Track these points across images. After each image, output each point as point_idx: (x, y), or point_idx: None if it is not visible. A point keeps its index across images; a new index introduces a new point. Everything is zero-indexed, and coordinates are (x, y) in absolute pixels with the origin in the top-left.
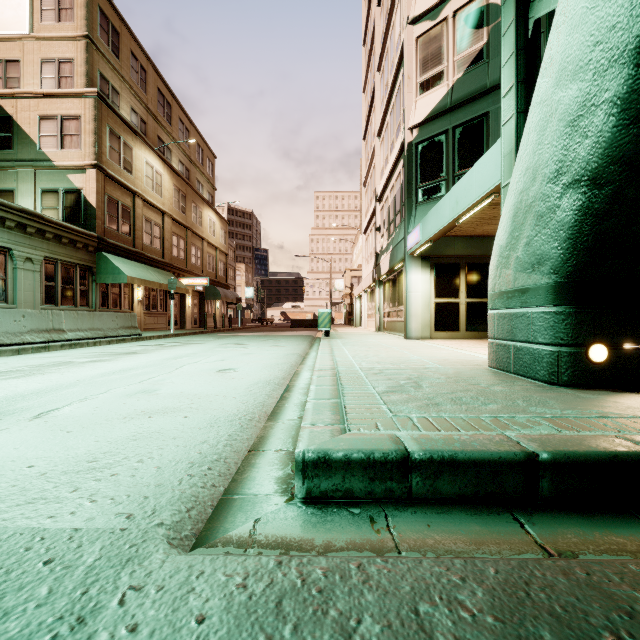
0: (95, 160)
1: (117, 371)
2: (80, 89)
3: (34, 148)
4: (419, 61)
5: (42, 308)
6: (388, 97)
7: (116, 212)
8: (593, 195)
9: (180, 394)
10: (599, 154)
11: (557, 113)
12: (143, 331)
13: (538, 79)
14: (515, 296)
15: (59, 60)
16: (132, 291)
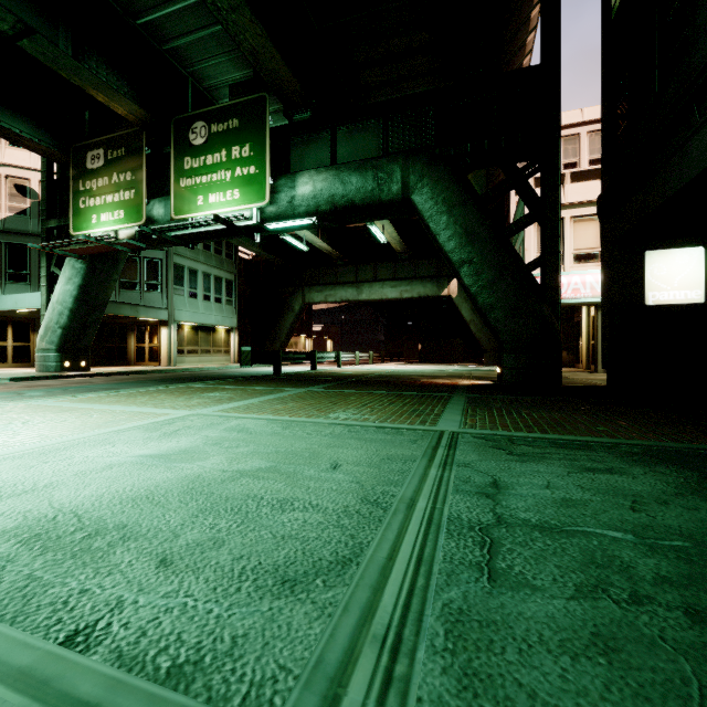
0: None
1: None
2: None
3: None
4: None
5: None
6: None
7: None
8: (64, 331)
9: None
10: (65, 324)
11: (57, 309)
12: None
13: (53, 297)
14: (46, 350)
15: None
16: None
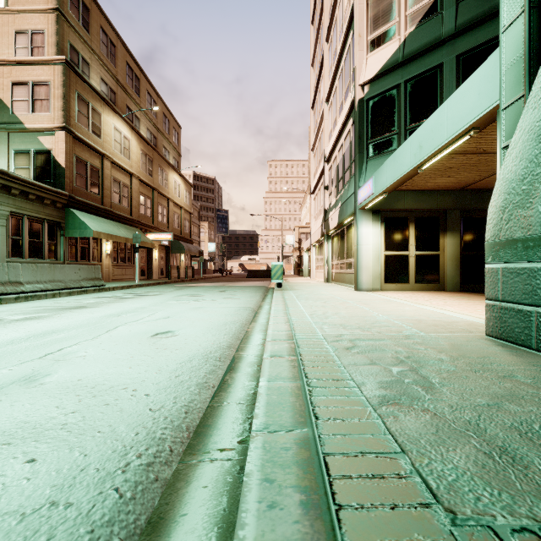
0: (63, 123)
1: (35, 335)
2: (49, 57)
3: (7, 112)
4: (370, 19)
5: (8, 261)
6: (337, 62)
7: (85, 172)
8: None
9: (73, 385)
10: None
11: None
12: (111, 281)
13: None
14: None
15: (32, 31)
16: (101, 245)
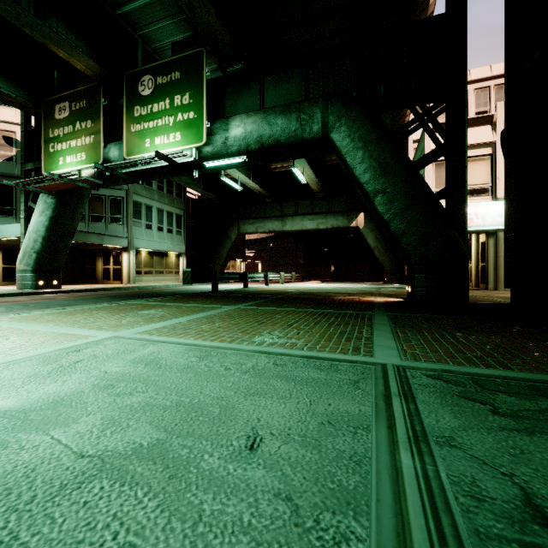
0: None
1: None
2: None
3: None
4: None
5: None
6: None
7: None
8: (38, 255)
9: None
10: (39, 249)
11: (33, 237)
12: None
13: (29, 227)
14: (24, 271)
15: None
16: None
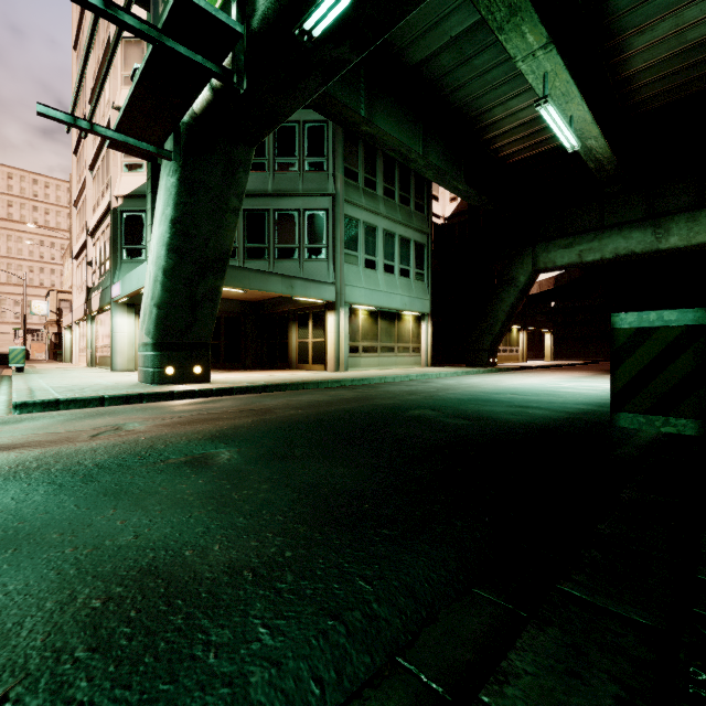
0: None
1: None
2: None
3: None
4: None
5: None
6: (99, 146)
7: None
8: (160, 312)
9: None
10: (159, 298)
11: (153, 273)
12: None
13: (149, 253)
14: (145, 346)
15: None
16: None
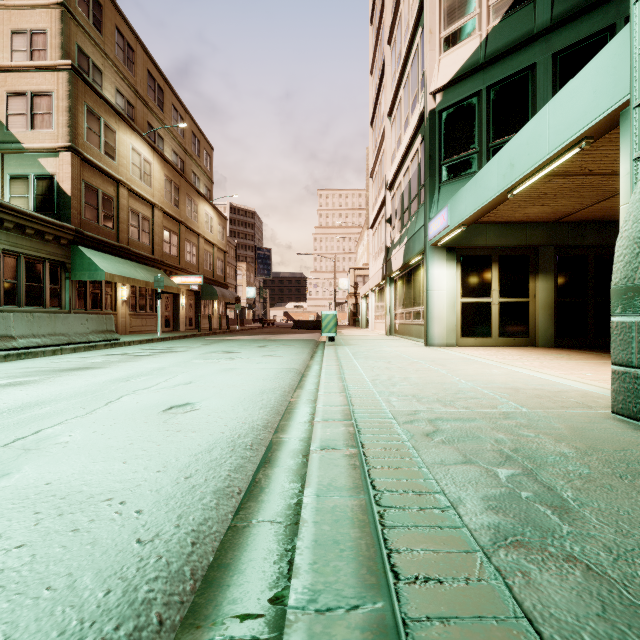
0: (69, 142)
1: (10, 409)
2: (52, 61)
3: (1, 129)
4: (443, 11)
5: None
6: (402, 67)
7: (96, 202)
8: None
9: (36, 493)
10: None
11: None
12: (129, 334)
13: None
14: None
15: (31, 31)
16: (115, 290)
